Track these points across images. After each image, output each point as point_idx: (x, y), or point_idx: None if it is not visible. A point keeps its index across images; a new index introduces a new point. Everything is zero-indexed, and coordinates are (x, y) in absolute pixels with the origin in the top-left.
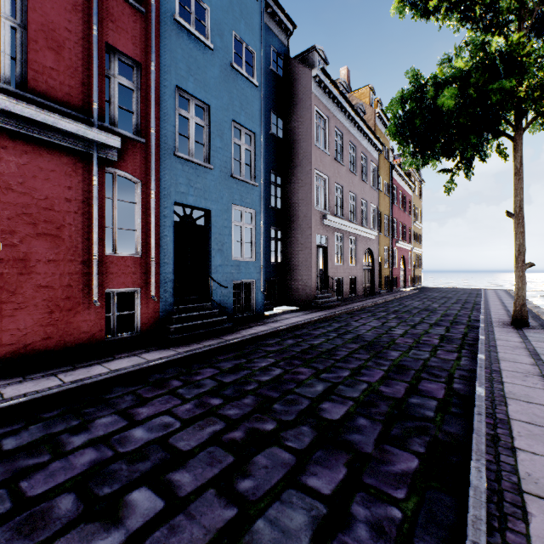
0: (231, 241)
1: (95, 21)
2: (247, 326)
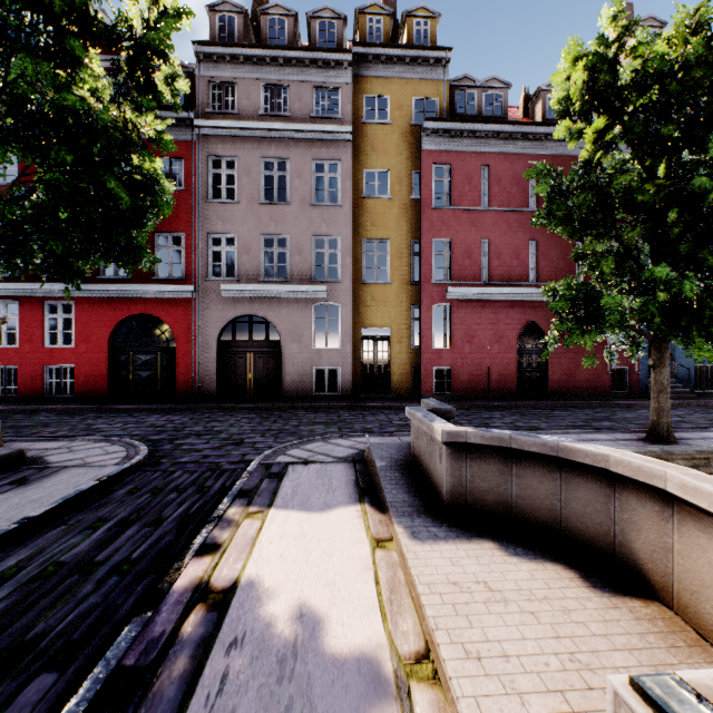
0: None
1: None
2: (709, 399)
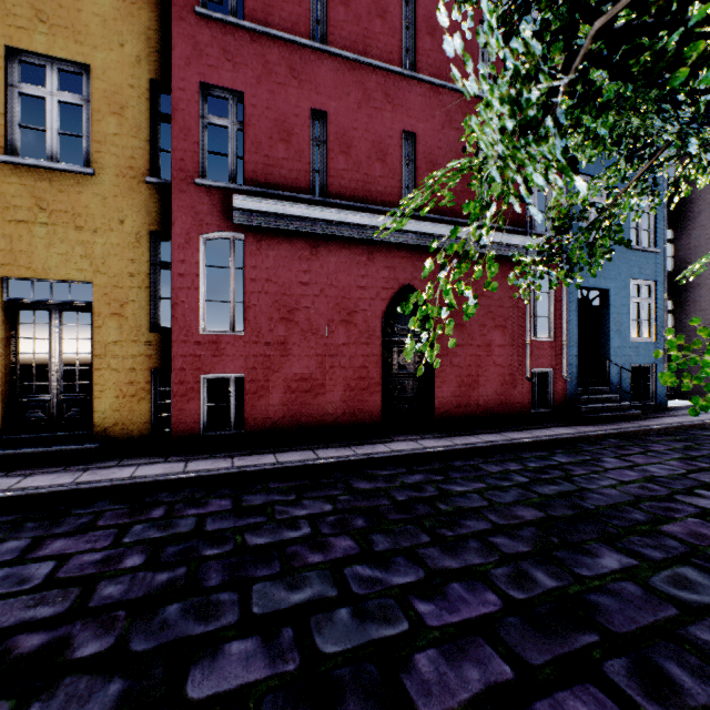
0: (629, 320)
1: None
2: (653, 416)
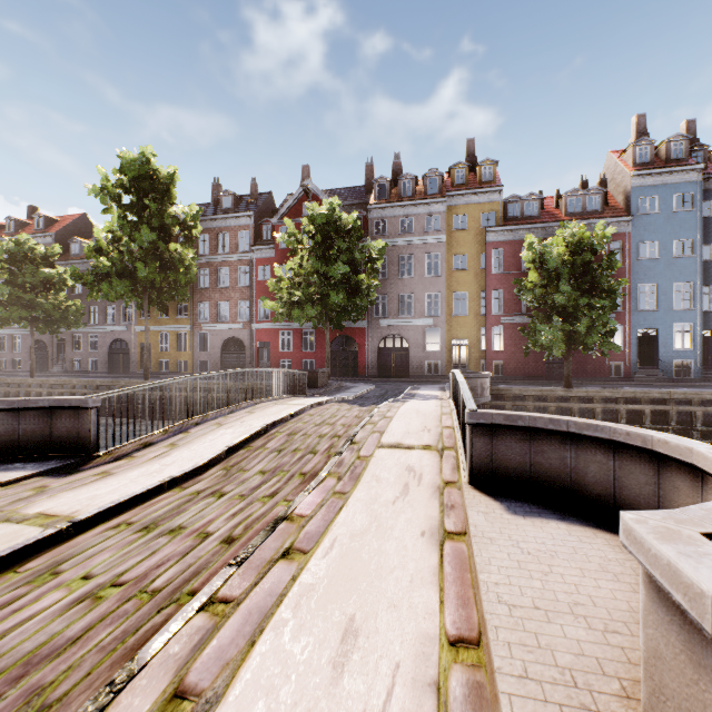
0: (672, 341)
1: None
2: (681, 382)
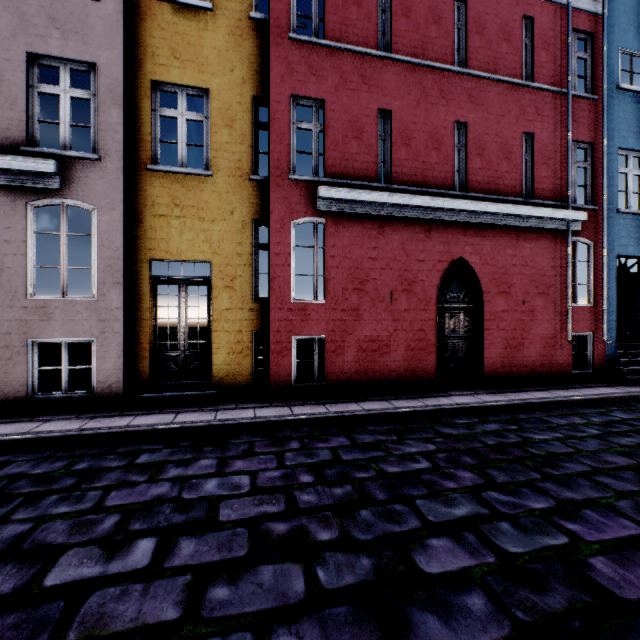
0: None
1: (569, 129)
2: None
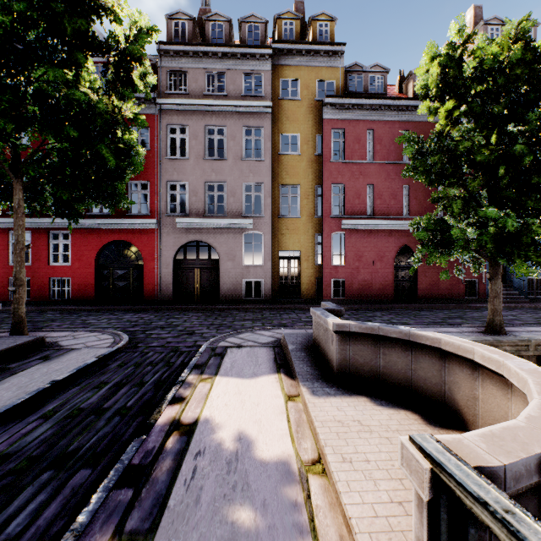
0: None
1: None
2: (539, 303)
